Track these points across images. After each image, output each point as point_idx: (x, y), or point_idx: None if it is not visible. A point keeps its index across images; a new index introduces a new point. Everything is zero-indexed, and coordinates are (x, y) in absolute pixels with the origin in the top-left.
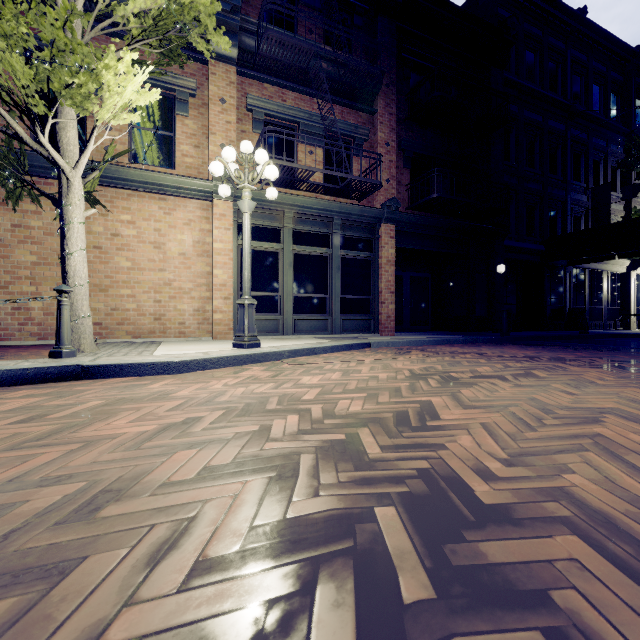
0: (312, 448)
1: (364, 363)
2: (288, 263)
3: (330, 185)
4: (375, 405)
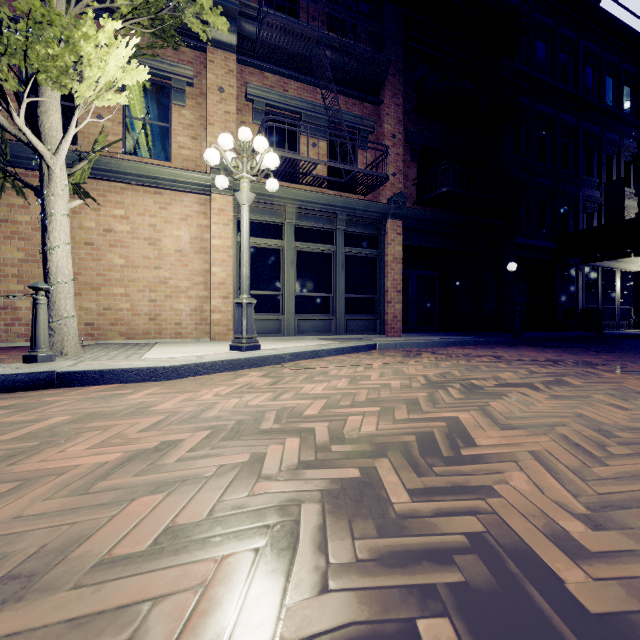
0: (317, 492)
1: (372, 368)
2: (290, 260)
3: (334, 179)
4: (392, 423)
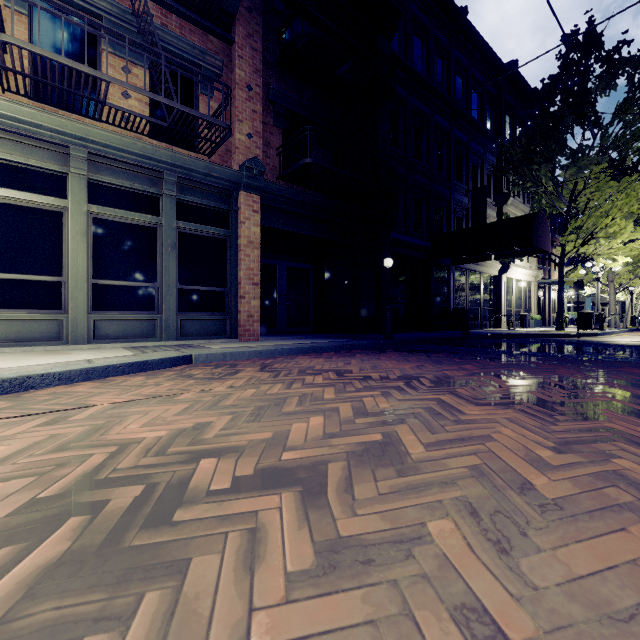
0: None
1: (68, 419)
2: (79, 231)
3: (151, 118)
4: None
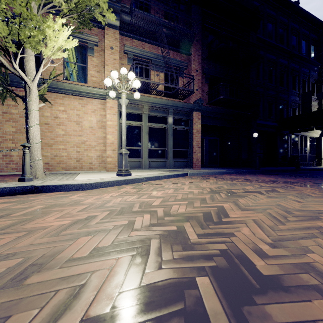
0: (157, 235)
1: (185, 184)
2: (145, 132)
3: (167, 92)
4: (192, 208)
